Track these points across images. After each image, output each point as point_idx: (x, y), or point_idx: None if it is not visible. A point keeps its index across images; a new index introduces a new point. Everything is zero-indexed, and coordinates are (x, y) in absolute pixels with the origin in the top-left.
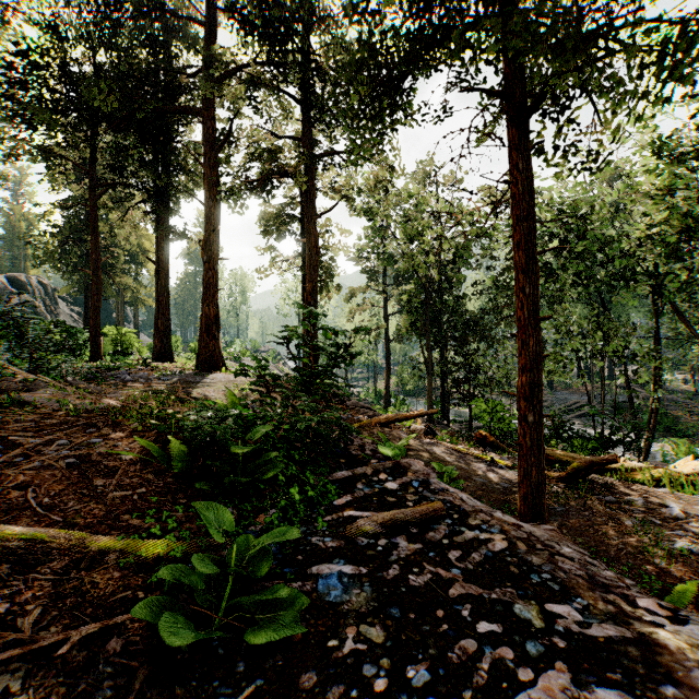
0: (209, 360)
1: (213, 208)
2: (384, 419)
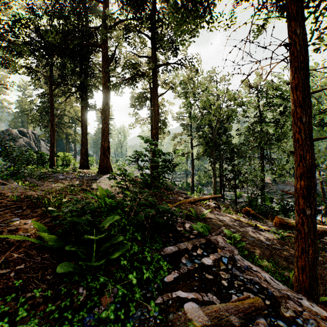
0: (104, 168)
1: (106, 93)
2: (193, 200)
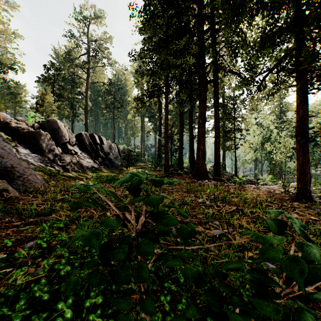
0: None
1: None
2: None
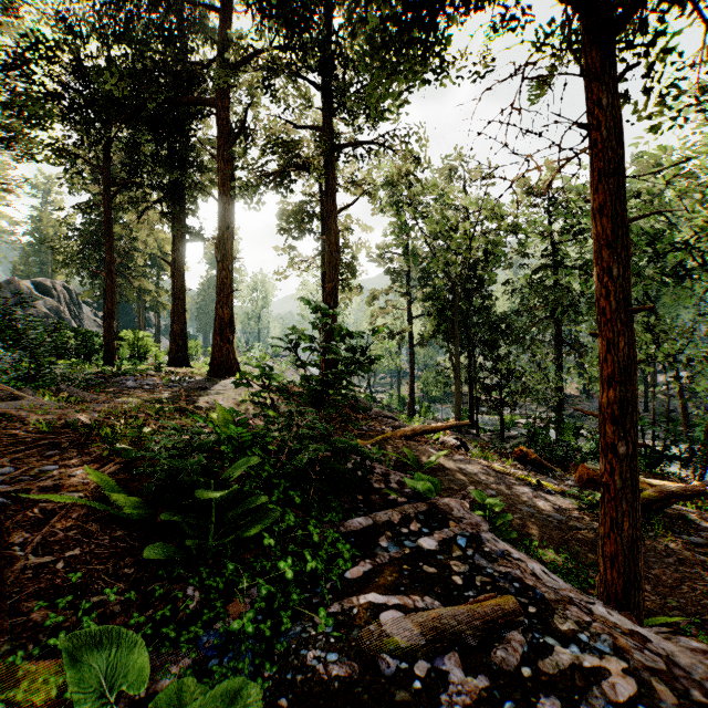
0: (222, 365)
1: (227, 204)
2: (410, 432)
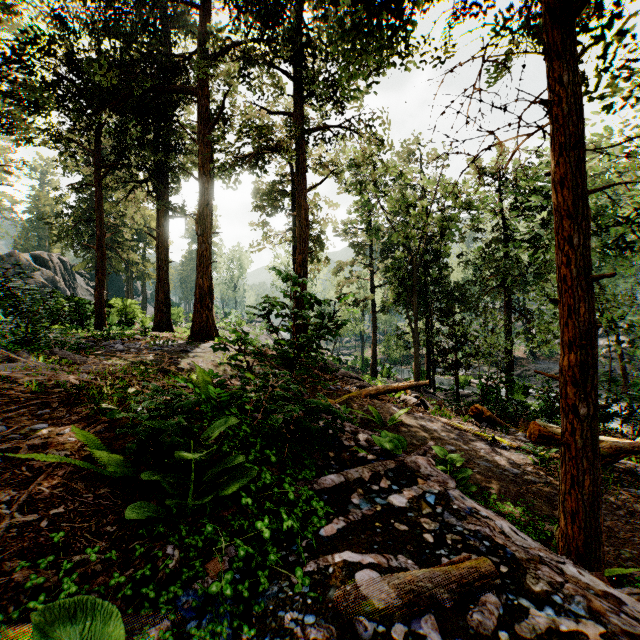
0: (202, 330)
1: (207, 183)
2: (374, 391)
